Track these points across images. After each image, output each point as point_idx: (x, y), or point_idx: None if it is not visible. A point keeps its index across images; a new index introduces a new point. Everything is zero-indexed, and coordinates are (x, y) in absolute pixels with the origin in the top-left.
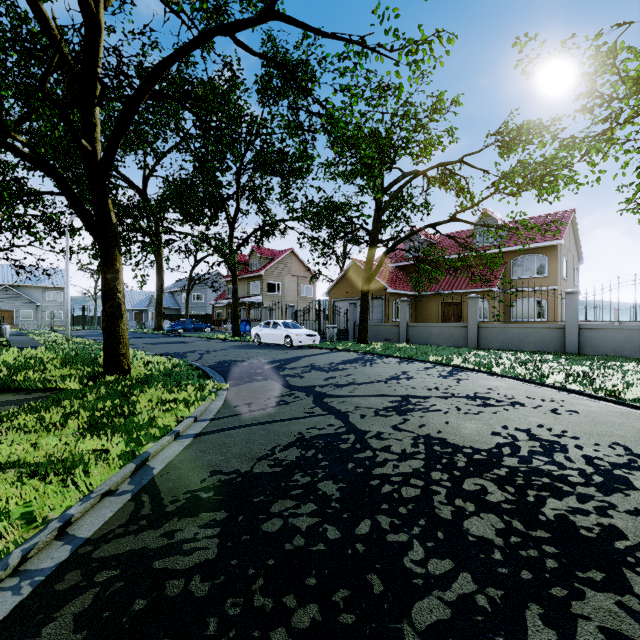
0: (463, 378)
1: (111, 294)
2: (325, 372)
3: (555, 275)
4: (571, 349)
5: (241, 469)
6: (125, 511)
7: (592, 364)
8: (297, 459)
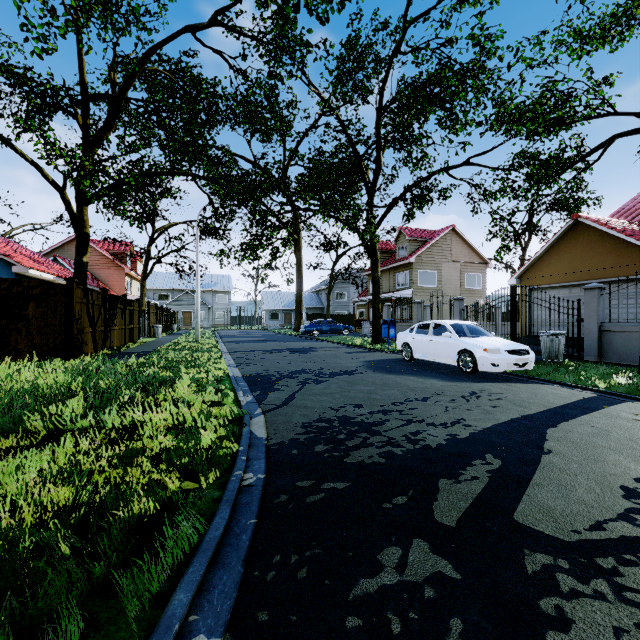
0: None
1: None
2: None
3: None
4: None
5: None
6: None
7: None
8: None
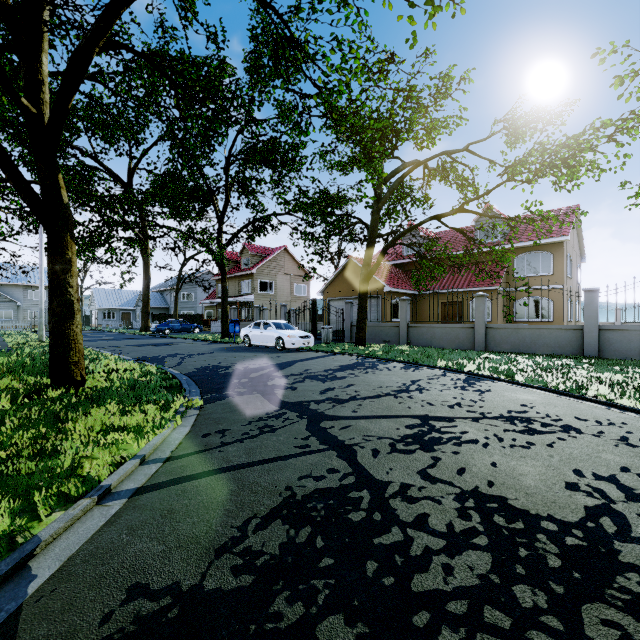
0: (485, 389)
1: (60, 289)
2: (321, 382)
3: (561, 273)
4: (590, 352)
5: (183, 581)
6: None
7: (624, 370)
8: (282, 551)
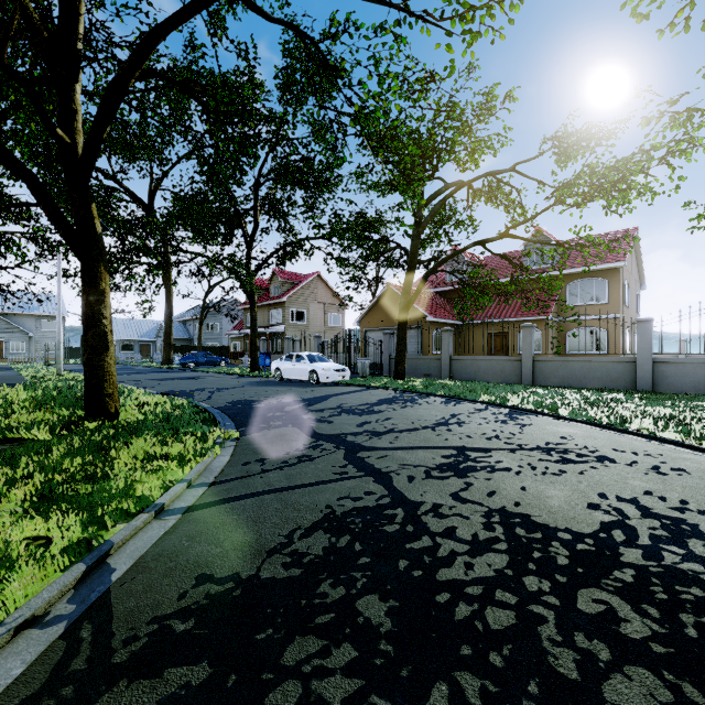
0: (526, 423)
1: (94, 320)
2: (358, 415)
3: (617, 301)
4: (643, 386)
5: (242, 572)
6: (45, 662)
7: (675, 405)
8: (325, 552)
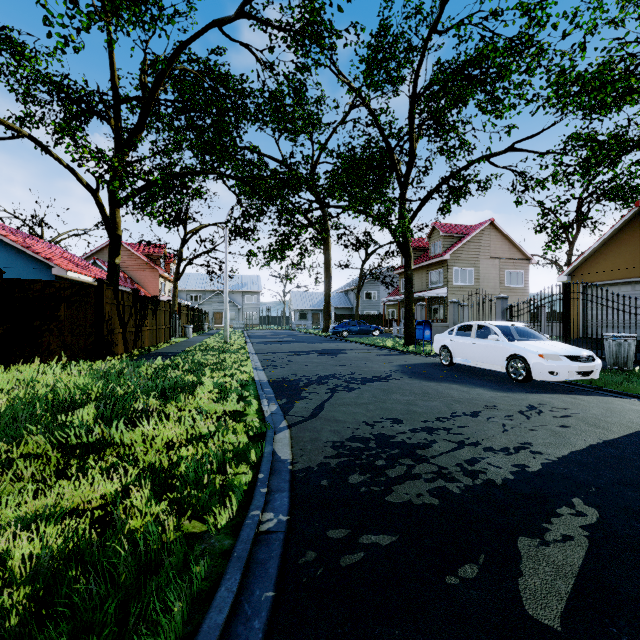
0: None
1: None
2: None
3: None
4: None
5: None
6: None
7: None
8: None
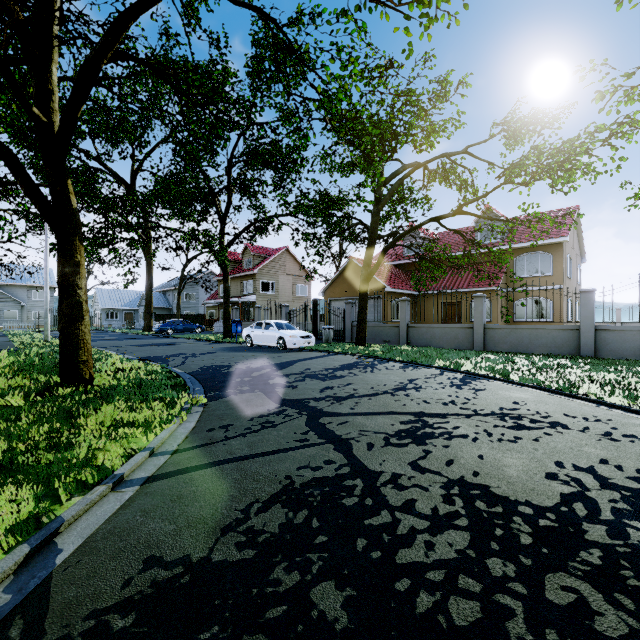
0: (480, 388)
1: (69, 291)
2: (321, 380)
3: (560, 274)
4: (587, 352)
5: (193, 554)
6: None
7: (618, 370)
8: (281, 530)
